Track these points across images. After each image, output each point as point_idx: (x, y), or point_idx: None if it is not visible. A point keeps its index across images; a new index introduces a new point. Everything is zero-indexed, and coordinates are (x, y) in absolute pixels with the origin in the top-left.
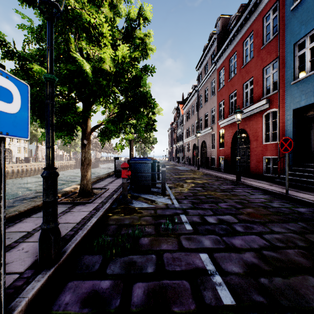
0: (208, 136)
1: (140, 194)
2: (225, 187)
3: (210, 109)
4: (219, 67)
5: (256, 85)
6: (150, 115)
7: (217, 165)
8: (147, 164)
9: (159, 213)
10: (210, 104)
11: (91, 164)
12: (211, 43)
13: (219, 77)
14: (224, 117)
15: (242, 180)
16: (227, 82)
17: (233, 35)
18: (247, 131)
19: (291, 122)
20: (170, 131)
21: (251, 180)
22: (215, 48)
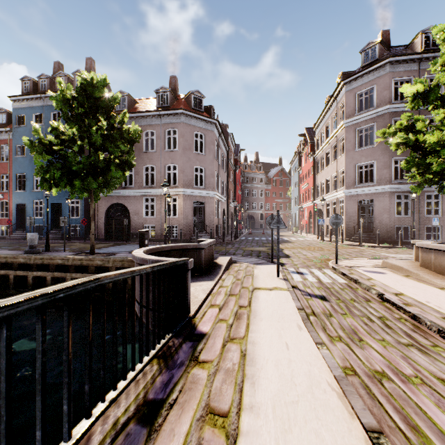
0: None
1: None
2: None
3: None
4: None
5: None
6: None
7: None
8: None
9: None
10: None
11: None
12: None
13: None
14: None
15: None
16: None
17: None
18: None
19: (15, 209)
20: None
21: None
22: None
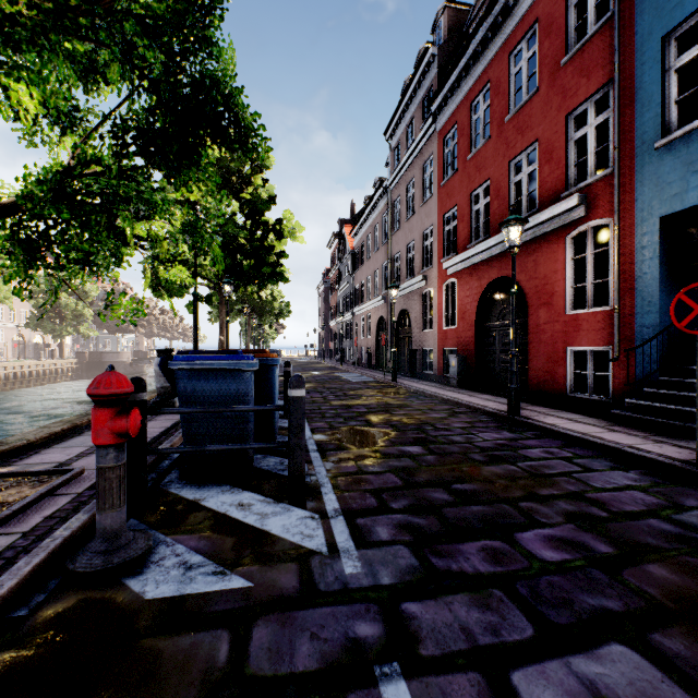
0: (416, 297)
1: (206, 492)
2: (489, 440)
3: (421, 231)
4: (443, 126)
5: (548, 161)
6: (272, 241)
7: (438, 369)
8: (237, 373)
9: (260, 659)
10: (420, 219)
11: (123, 368)
12: (424, 68)
13: (444, 152)
14: (457, 251)
15: (521, 412)
16: (465, 162)
17: (483, 38)
18: (521, 281)
19: (654, 252)
20: (322, 290)
21: (545, 413)
22: (433, 81)
